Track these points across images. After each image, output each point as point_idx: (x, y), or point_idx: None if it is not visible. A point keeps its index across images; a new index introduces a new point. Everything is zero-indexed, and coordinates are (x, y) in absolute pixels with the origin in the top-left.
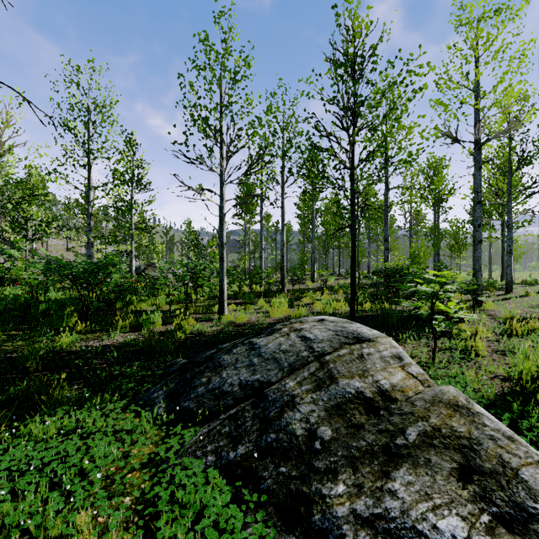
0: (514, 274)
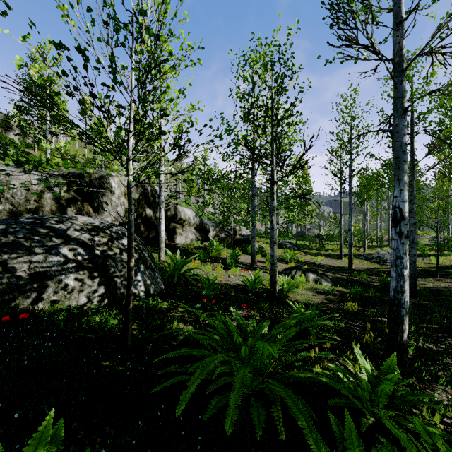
0: None
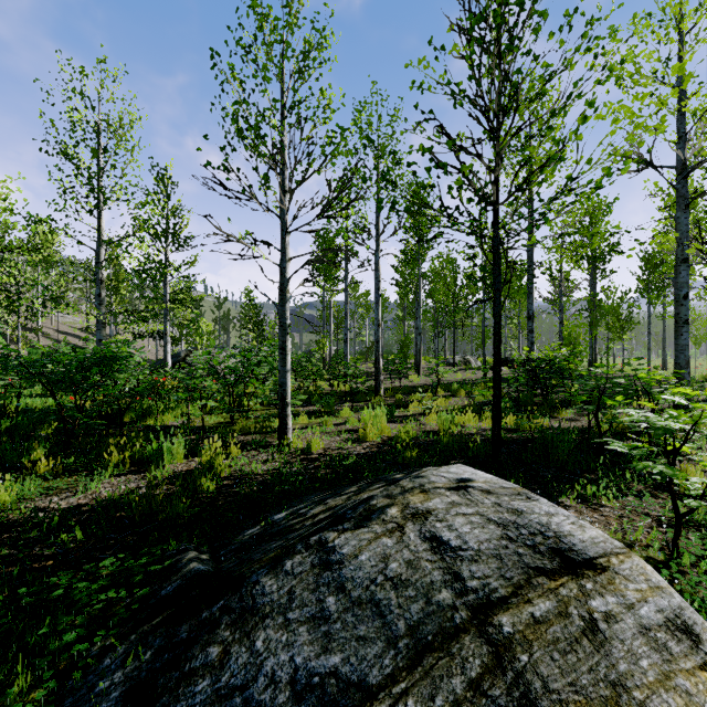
0: (692, 362)
